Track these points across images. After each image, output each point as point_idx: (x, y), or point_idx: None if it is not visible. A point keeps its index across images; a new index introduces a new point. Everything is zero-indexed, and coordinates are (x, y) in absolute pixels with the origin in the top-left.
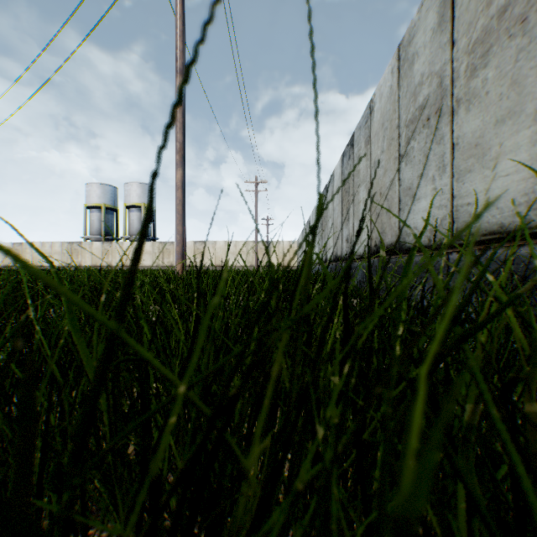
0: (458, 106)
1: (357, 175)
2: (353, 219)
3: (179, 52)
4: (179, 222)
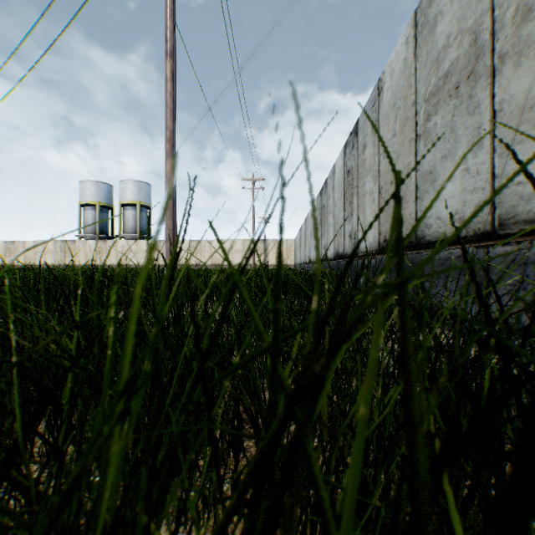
0: (502, 63)
1: (363, 165)
2: (358, 213)
3: (170, 33)
4: (170, 217)
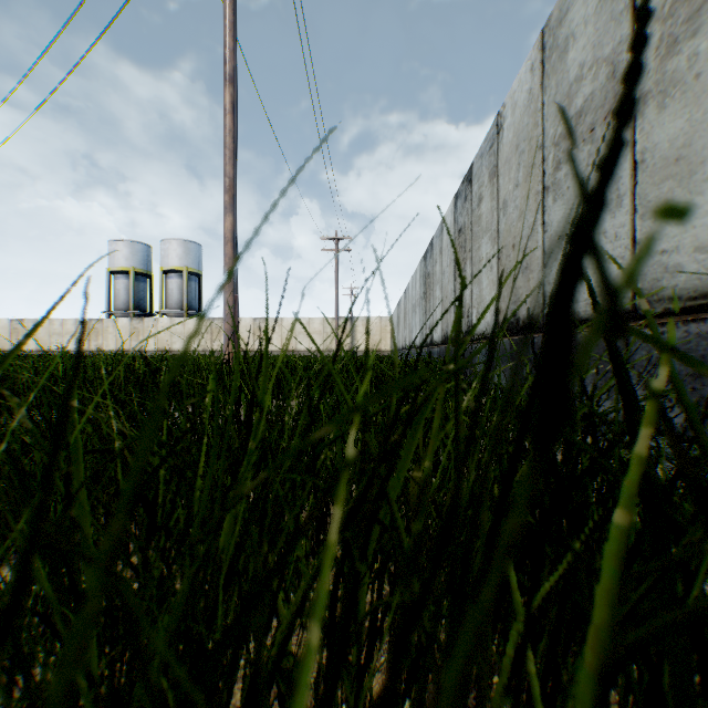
0: (644, 104)
1: (478, 223)
2: (472, 284)
3: (229, 52)
4: (229, 289)
